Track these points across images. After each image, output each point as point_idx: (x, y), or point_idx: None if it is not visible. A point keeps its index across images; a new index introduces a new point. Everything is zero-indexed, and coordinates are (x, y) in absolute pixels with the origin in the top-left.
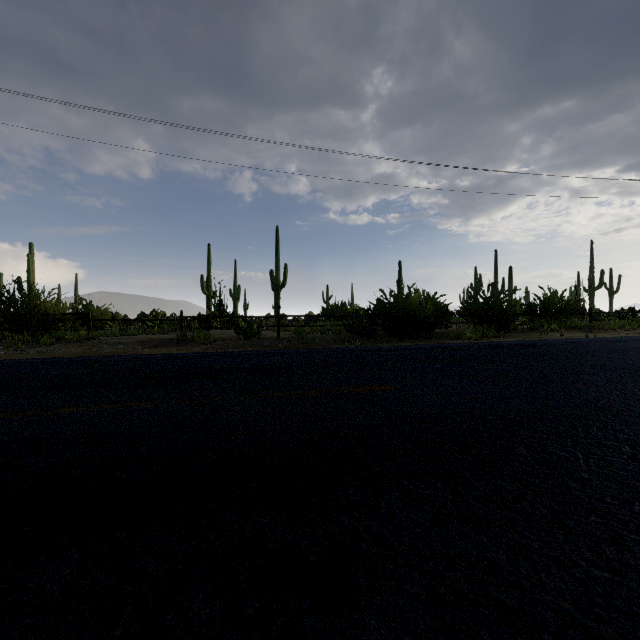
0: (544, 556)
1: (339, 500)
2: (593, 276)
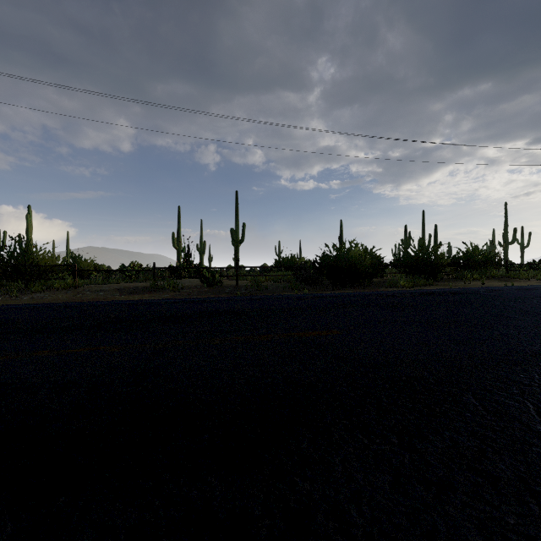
0: (523, 536)
1: (292, 456)
2: (507, 233)
